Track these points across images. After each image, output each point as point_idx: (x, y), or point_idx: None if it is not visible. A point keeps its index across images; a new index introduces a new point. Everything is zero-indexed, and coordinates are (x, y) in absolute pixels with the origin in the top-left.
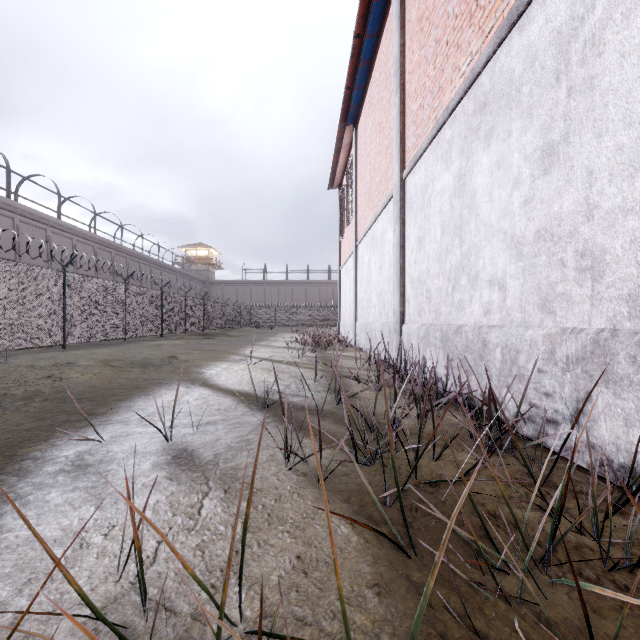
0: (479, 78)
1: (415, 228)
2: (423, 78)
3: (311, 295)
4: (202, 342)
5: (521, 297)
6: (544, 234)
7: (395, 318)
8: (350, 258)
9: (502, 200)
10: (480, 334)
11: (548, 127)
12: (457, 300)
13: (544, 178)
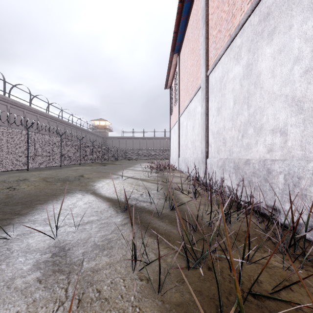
0: None
1: (215, 103)
2: (220, 14)
3: (156, 144)
4: (100, 167)
5: (302, 139)
6: None
7: (202, 155)
8: (176, 124)
9: (283, 74)
10: (265, 165)
11: None
12: (245, 143)
13: None
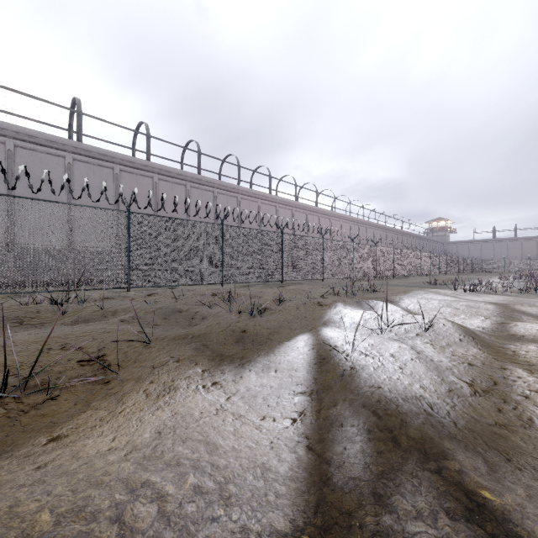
0: None
1: None
2: None
3: None
4: None
5: None
6: None
7: None
8: None
9: None
10: None
11: None
12: None
13: None
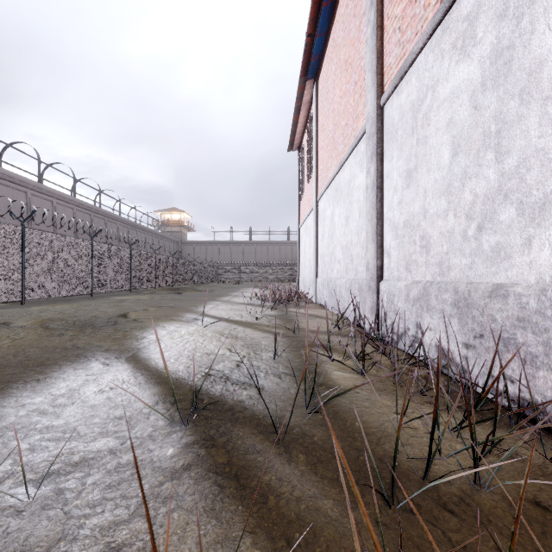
0: None
1: (400, 160)
2: None
3: (272, 254)
4: (166, 297)
5: None
6: None
7: (369, 274)
8: (310, 215)
9: None
10: None
11: None
12: (490, 246)
13: None
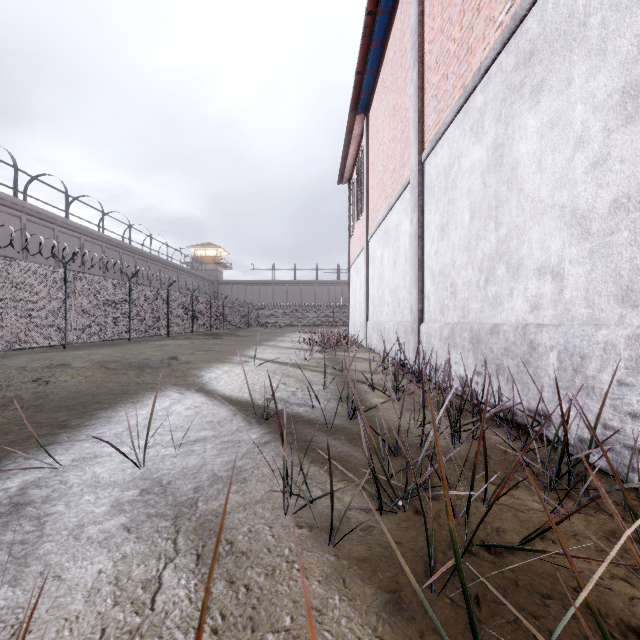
0: (523, 24)
1: (436, 215)
2: (446, 44)
3: (320, 295)
4: (208, 342)
5: (587, 287)
6: (626, 203)
7: (412, 316)
8: (360, 254)
9: (557, 167)
10: (526, 334)
11: (633, 60)
12: (492, 294)
13: (626, 129)
